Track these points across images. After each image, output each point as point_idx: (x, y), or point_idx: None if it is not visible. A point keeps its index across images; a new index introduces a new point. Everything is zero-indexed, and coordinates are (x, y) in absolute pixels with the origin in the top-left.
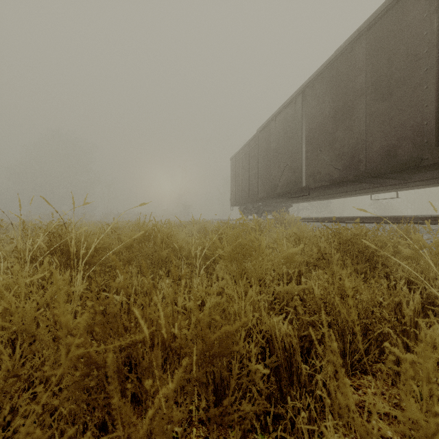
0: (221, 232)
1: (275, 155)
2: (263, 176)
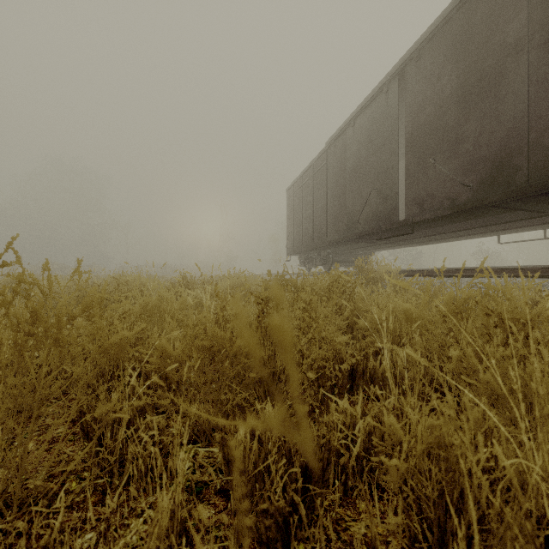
0: (266, 297)
1: (353, 176)
2: (335, 210)
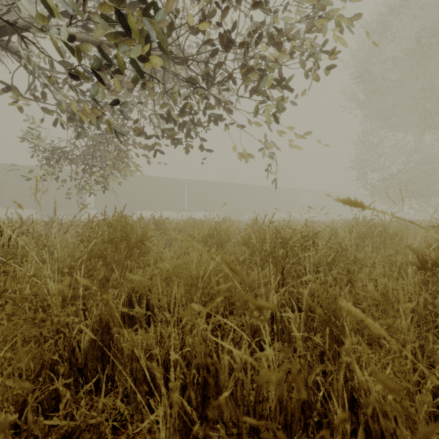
0: None
1: None
2: None
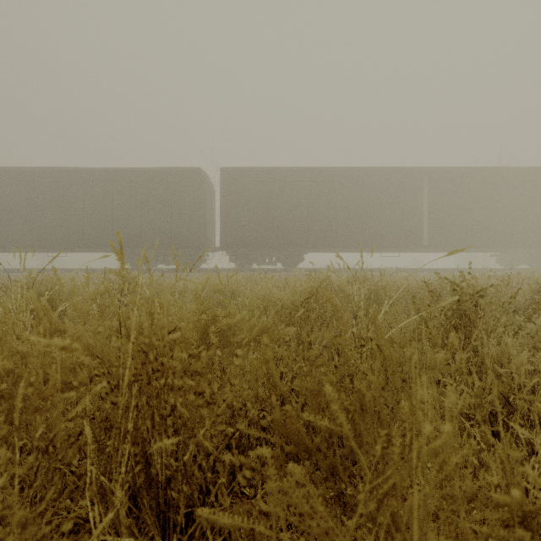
0: None
1: None
2: None
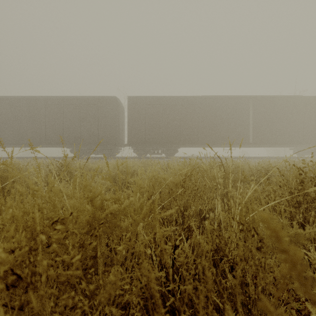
0: None
1: None
2: None
